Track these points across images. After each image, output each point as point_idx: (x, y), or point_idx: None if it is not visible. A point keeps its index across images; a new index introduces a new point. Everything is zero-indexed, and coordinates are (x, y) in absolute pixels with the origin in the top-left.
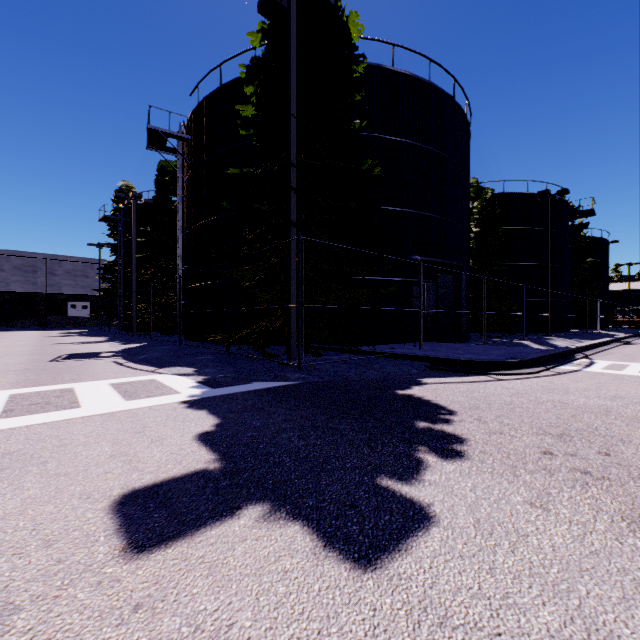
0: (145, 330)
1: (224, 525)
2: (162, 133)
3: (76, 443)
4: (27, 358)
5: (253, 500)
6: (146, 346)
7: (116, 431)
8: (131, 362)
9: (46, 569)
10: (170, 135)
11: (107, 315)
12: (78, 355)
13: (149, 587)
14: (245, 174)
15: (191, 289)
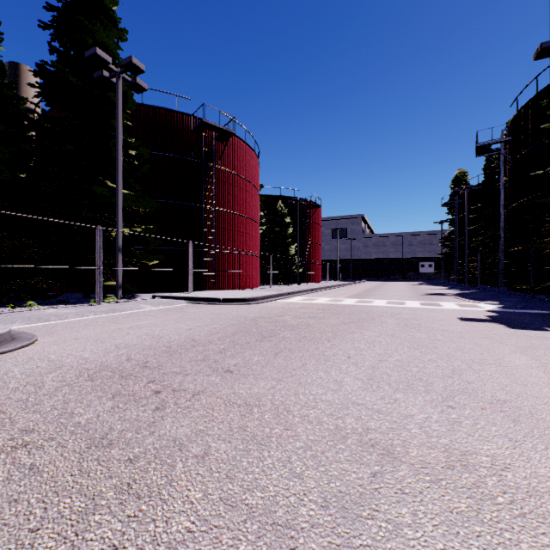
0: (475, 283)
1: (483, 322)
2: (486, 145)
3: (445, 311)
4: (412, 293)
5: (494, 322)
6: (473, 292)
7: (457, 311)
8: (463, 298)
9: (446, 319)
10: (492, 143)
11: (446, 272)
12: (434, 294)
13: (464, 322)
14: (548, 171)
15: (510, 252)
